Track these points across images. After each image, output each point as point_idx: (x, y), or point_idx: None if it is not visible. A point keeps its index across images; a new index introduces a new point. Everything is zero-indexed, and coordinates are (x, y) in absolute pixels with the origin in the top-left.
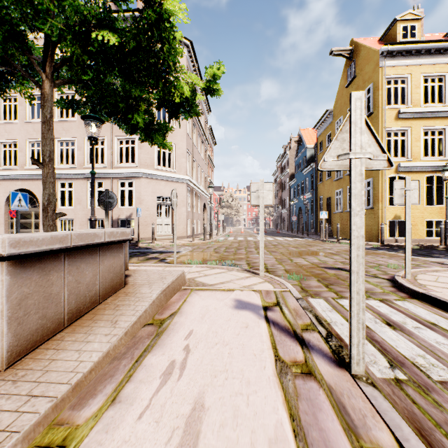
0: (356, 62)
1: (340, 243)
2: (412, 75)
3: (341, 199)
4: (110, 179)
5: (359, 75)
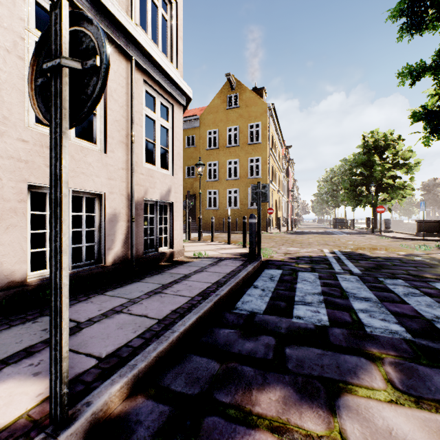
0: (240, 97)
1: (263, 233)
2: (270, 129)
3: (217, 198)
4: (126, 61)
5: (244, 108)
